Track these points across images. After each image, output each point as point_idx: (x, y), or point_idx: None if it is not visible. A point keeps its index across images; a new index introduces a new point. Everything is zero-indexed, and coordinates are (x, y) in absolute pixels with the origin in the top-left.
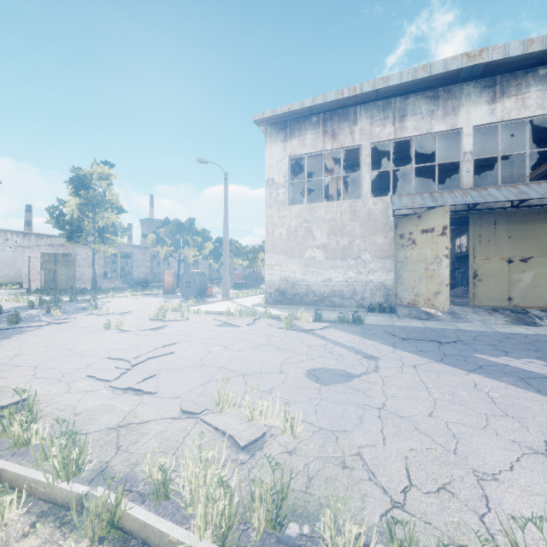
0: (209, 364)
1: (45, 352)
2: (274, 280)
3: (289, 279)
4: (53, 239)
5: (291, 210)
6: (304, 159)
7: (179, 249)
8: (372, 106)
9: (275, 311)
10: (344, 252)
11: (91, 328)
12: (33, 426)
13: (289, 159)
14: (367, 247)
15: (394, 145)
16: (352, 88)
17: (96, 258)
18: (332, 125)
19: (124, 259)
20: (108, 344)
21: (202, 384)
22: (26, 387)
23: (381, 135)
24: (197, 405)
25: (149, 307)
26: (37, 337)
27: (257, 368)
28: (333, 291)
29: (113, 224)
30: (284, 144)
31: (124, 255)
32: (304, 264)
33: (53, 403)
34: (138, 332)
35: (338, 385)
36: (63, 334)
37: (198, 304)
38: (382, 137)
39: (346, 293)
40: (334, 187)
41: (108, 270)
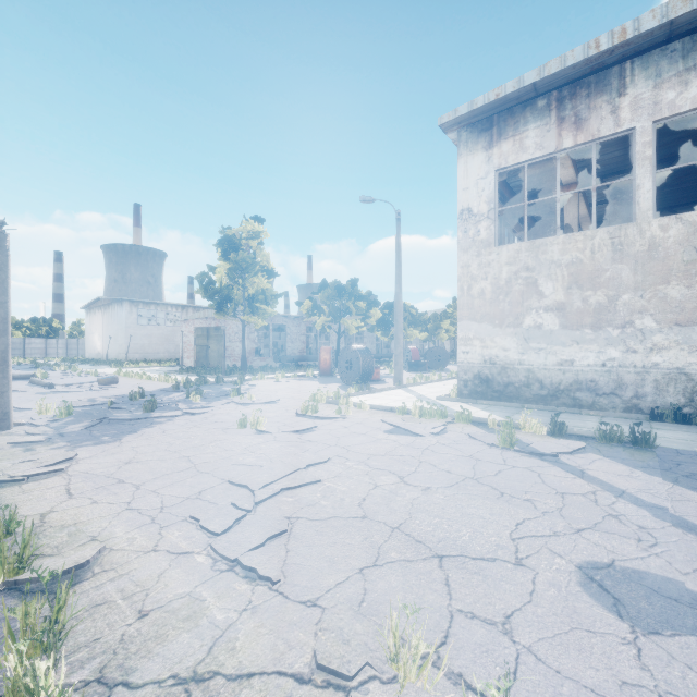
0: (375, 516)
1: (160, 460)
2: (472, 362)
3: (496, 361)
4: (206, 311)
5: (499, 253)
6: (517, 176)
7: (339, 319)
8: (657, 55)
9: (475, 410)
10: (599, 316)
11: (224, 424)
12: (40, 663)
13: (496, 174)
14: (648, 306)
15: (692, 126)
16: (617, 31)
17: (247, 332)
18: (575, 105)
19: (277, 332)
20: (235, 454)
21: (362, 570)
22: (109, 528)
23: (679, 102)
24: (349, 647)
25: (300, 394)
26: (163, 433)
27: (465, 542)
28: (577, 382)
29: (263, 290)
30: (487, 153)
31: (277, 328)
32: (523, 337)
33: (123, 575)
34: (279, 434)
35: (685, 642)
36: (191, 431)
37: (361, 393)
38: (681, 105)
39: (603, 385)
40: (573, 212)
41: (263, 345)
